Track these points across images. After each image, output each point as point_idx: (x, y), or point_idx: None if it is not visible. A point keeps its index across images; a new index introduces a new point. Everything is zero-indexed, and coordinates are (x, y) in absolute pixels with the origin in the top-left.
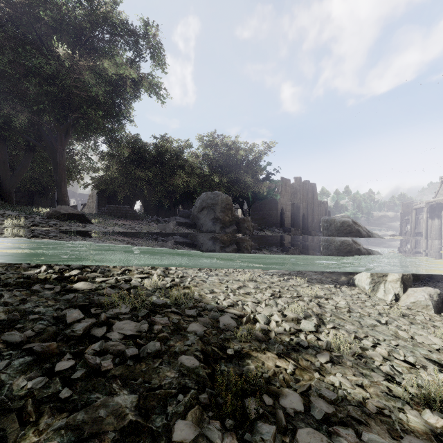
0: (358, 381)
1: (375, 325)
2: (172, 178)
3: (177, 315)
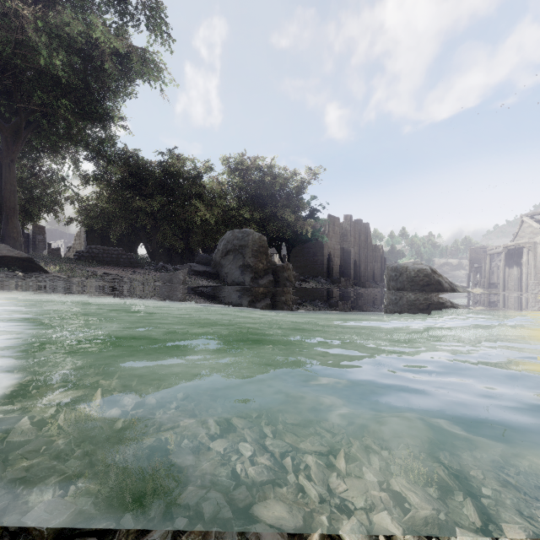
0: None
1: None
2: (185, 210)
3: None
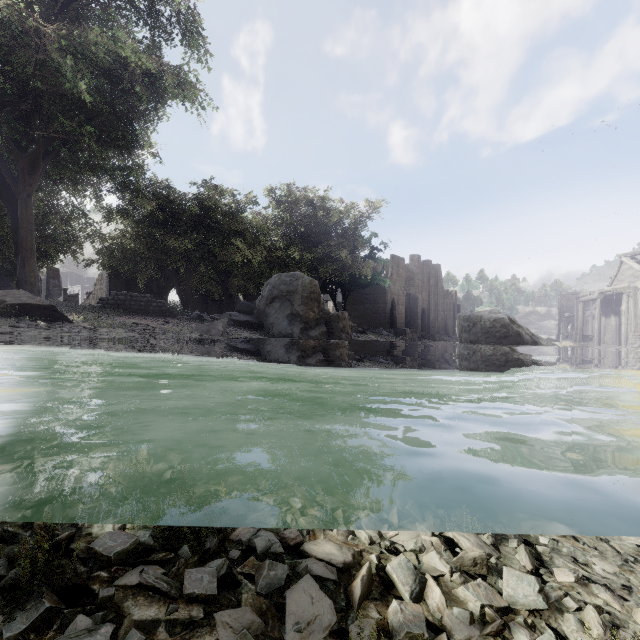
0: None
1: None
2: (224, 251)
3: (155, 601)
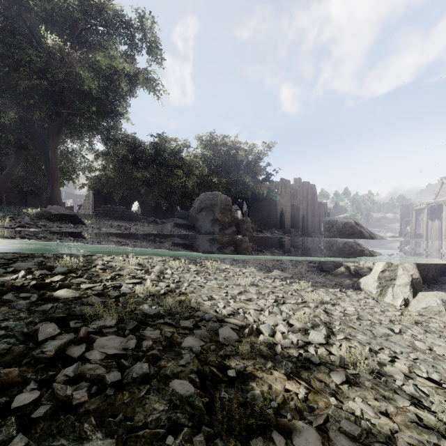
0: (381, 407)
1: (388, 335)
2: (169, 178)
3: (171, 328)
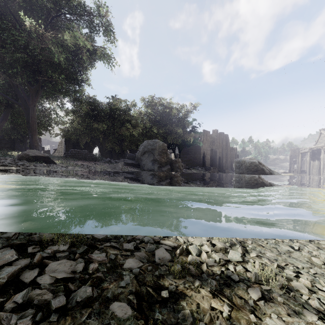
0: (294, 323)
1: (290, 251)
2: (121, 129)
3: (115, 250)
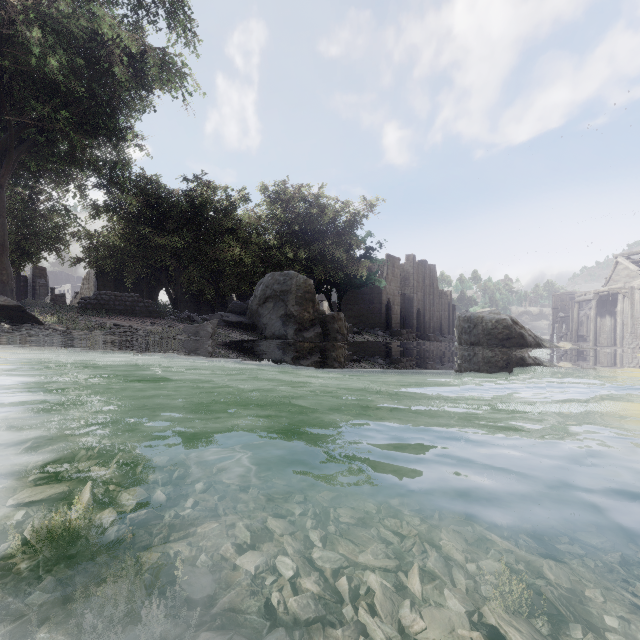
0: None
1: None
2: (215, 249)
3: None
